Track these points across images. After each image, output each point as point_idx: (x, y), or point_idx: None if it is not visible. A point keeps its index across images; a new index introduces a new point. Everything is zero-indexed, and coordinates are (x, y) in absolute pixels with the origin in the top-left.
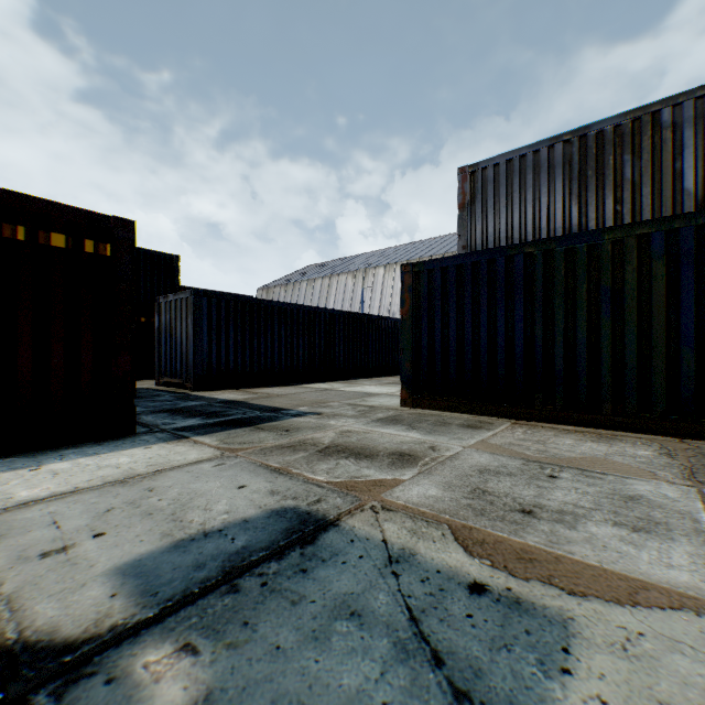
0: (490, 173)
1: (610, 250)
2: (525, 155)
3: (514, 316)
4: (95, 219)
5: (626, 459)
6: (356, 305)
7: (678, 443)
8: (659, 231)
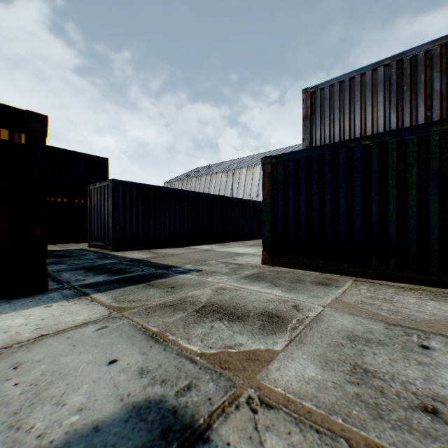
0: (327, 92)
1: (438, 140)
2: (354, 78)
3: (353, 195)
4: (10, 112)
5: None
6: (228, 193)
7: None
8: None
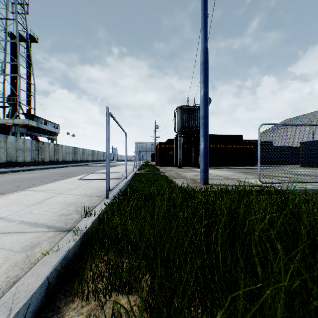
0: None
1: None
2: None
3: None
4: (251, 144)
5: None
6: (310, 137)
7: None
8: None
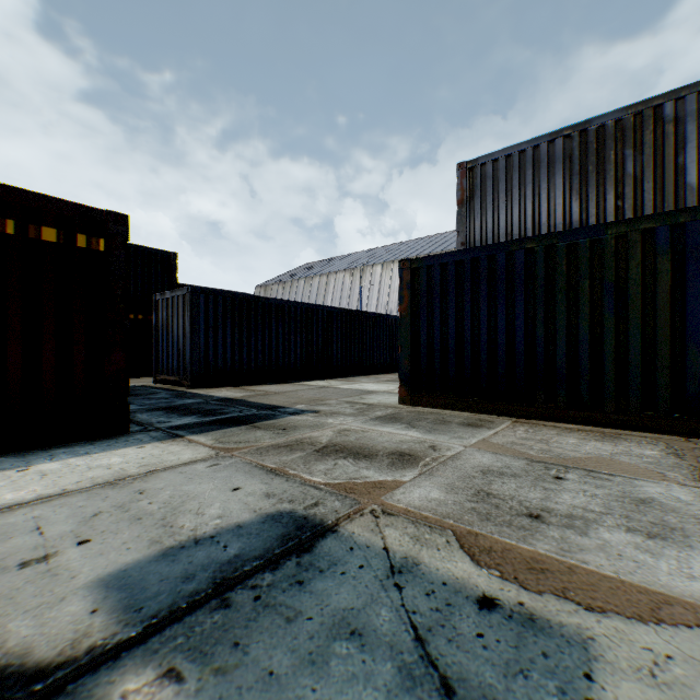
0: (489, 169)
1: (614, 245)
2: (525, 151)
3: (515, 313)
4: (87, 213)
5: (632, 460)
6: (353, 303)
7: (684, 442)
8: (664, 226)
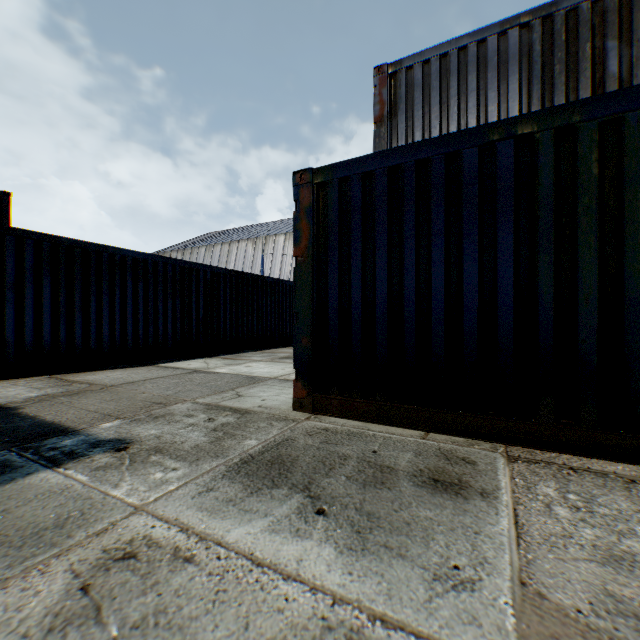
0: (418, 74)
1: None
2: (467, 48)
3: (497, 253)
4: None
5: None
6: (256, 272)
7: None
8: None
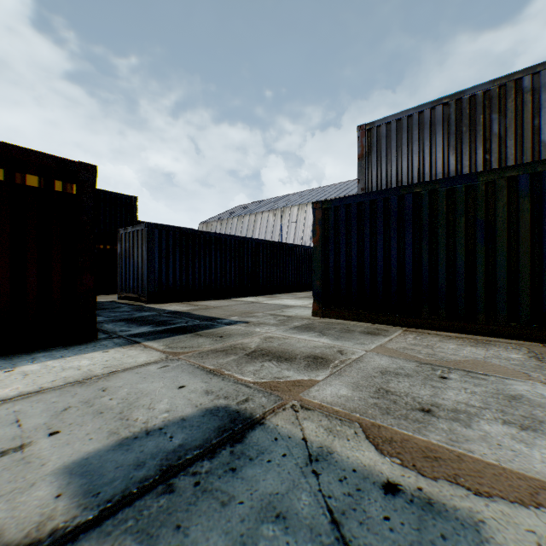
0: (384, 130)
1: (484, 190)
2: (412, 115)
3: (405, 244)
4: (63, 164)
5: (502, 362)
6: (276, 236)
7: (542, 347)
8: (525, 174)
